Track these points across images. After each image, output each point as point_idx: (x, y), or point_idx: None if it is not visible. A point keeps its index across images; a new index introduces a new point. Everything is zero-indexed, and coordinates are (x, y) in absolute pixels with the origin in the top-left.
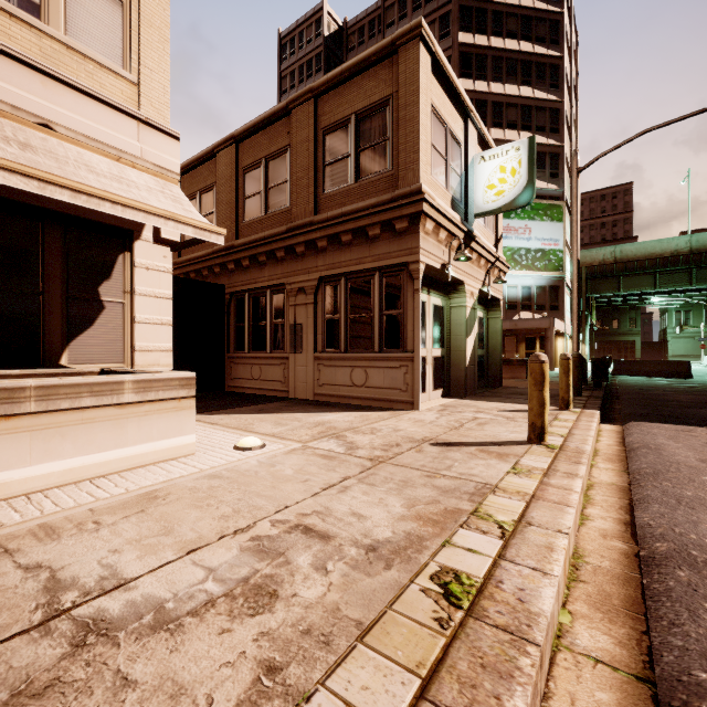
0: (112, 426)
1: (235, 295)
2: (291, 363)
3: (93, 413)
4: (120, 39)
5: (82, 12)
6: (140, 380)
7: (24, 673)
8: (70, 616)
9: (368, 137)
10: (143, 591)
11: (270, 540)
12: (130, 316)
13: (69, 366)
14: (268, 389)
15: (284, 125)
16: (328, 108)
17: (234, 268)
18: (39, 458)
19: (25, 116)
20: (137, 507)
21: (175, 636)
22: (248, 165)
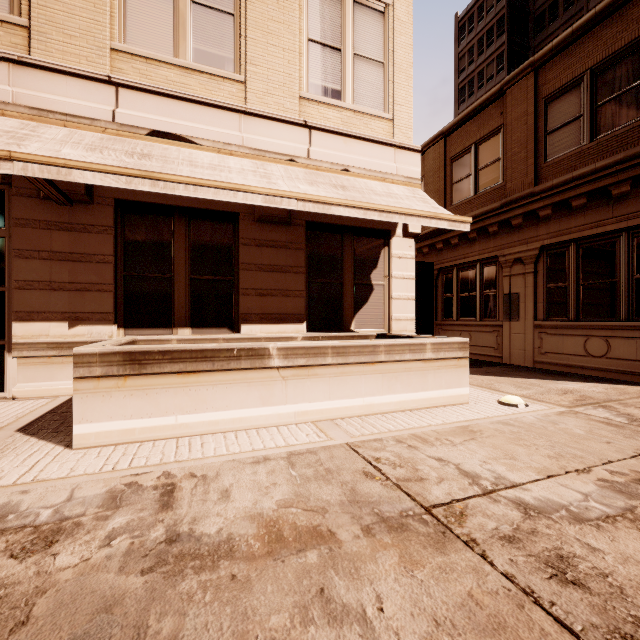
0: (419, 375)
1: (443, 270)
2: (504, 331)
3: (410, 365)
4: (382, 91)
5: (361, 84)
6: (435, 343)
7: (507, 519)
8: (499, 495)
9: (609, 89)
10: (538, 494)
11: (621, 485)
12: (388, 294)
13: (355, 330)
14: (479, 354)
15: (496, 107)
16: (552, 75)
17: (442, 247)
18: (385, 391)
19: (336, 167)
20: (466, 435)
21: (602, 531)
22: (455, 154)
